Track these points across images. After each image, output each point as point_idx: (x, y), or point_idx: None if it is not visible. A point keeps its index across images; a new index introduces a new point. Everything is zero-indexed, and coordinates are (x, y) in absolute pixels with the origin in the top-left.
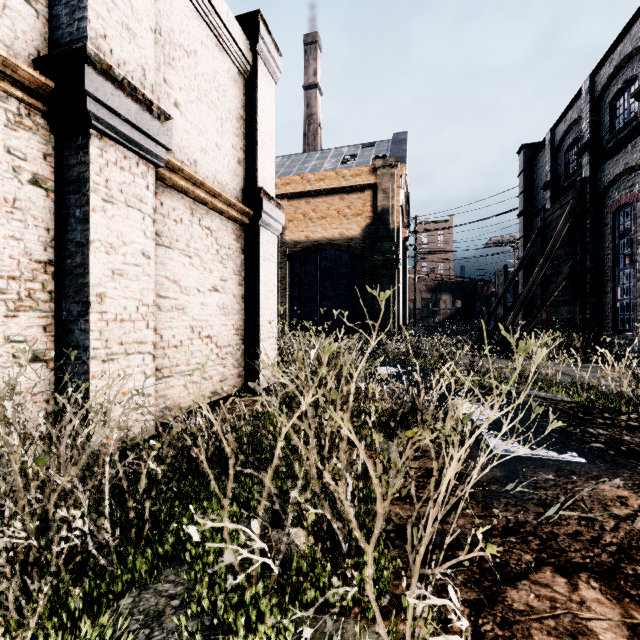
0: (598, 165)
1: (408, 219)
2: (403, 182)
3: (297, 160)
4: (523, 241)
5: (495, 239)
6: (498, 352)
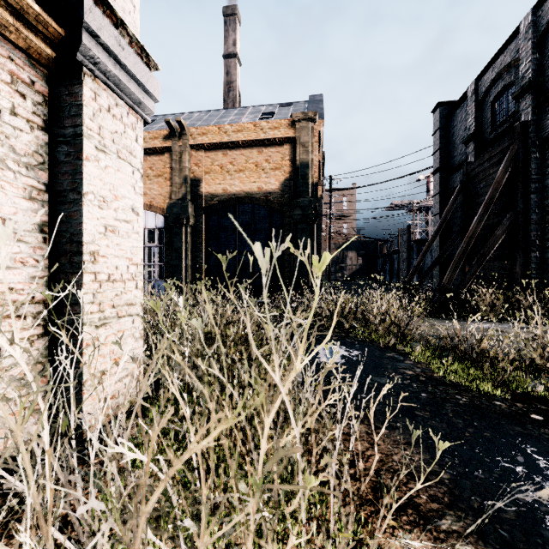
0: (543, 106)
1: (323, 178)
2: (320, 139)
3: (215, 115)
4: (439, 198)
5: (396, 203)
6: (435, 312)
